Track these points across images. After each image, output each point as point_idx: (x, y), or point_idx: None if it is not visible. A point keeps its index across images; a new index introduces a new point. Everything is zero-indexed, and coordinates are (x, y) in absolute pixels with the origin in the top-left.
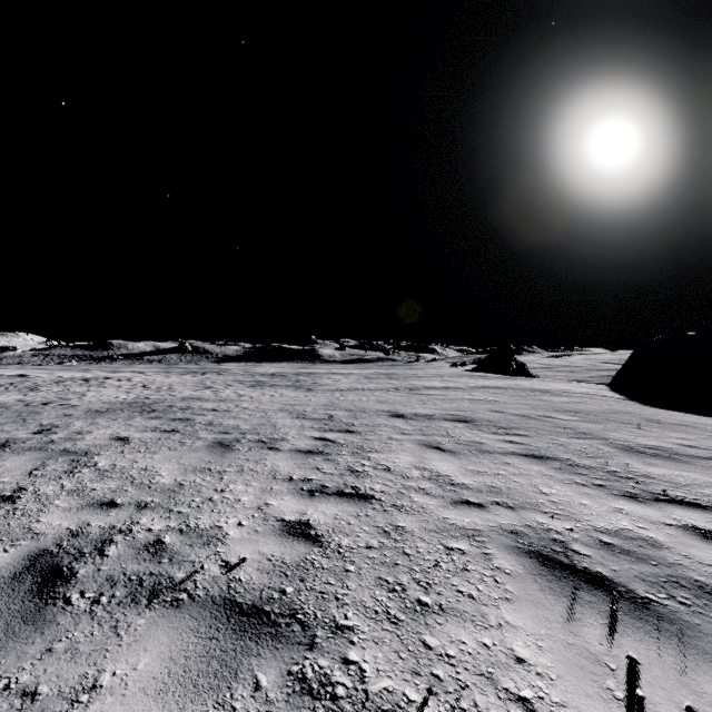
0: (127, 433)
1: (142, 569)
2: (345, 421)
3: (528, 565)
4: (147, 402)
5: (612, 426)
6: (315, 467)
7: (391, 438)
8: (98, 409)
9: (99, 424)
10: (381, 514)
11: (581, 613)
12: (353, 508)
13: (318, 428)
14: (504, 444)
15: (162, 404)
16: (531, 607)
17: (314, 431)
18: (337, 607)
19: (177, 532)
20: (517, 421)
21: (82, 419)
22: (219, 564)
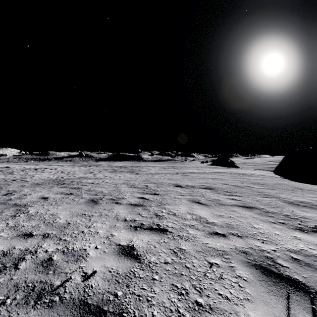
0: (48, 195)
1: (36, 278)
2: (153, 188)
3: (256, 274)
4: (61, 179)
5: (280, 191)
6: (138, 213)
7: (175, 197)
8: (38, 183)
9: (36, 190)
10: (172, 241)
11: (293, 309)
12: (157, 237)
13: (140, 192)
14: (230, 200)
15: (68, 180)
16: (263, 306)
17: (138, 193)
18: (147, 307)
19: (61, 252)
20: (235, 188)
21: (29, 188)
22: (81, 275)
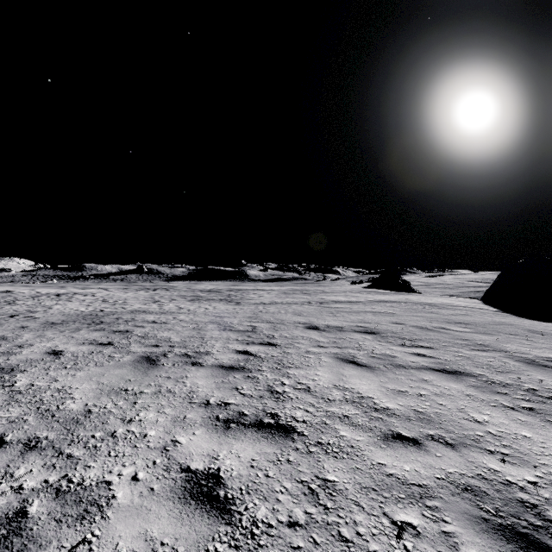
0: (64, 346)
1: None
2: (266, 333)
3: None
4: (100, 314)
5: (503, 337)
6: (234, 387)
7: (308, 352)
8: (54, 321)
9: (45, 336)
10: (304, 459)
11: None
12: (272, 449)
13: (242, 341)
14: (414, 357)
15: (112, 316)
16: None
17: (237, 343)
18: None
19: (52, 493)
20: (418, 332)
21: (33, 332)
22: None
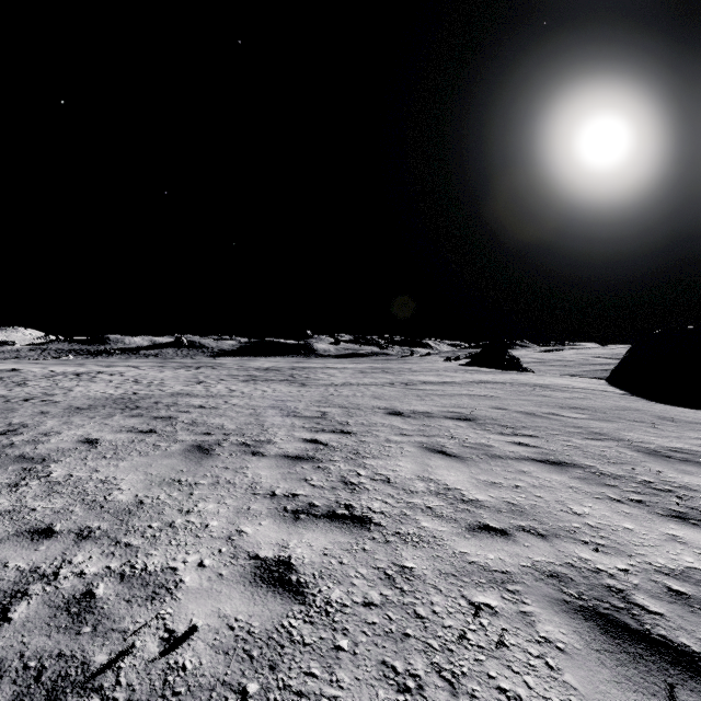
0: (99, 434)
1: (50, 645)
2: (339, 419)
3: (586, 634)
4: (133, 397)
5: (625, 425)
6: (303, 478)
7: (389, 440)
8: (79, 406)
9: (73, 423)
10: (381, 547)
11: None
12: (346, 539)
13: (309, 428)
14: (514, 447)
15: (149, 400)
16: None
17: (304, 431)
18: None
19: (116, 578)
20: (523, 419)
21: (57, 418)
22: (160, 636)
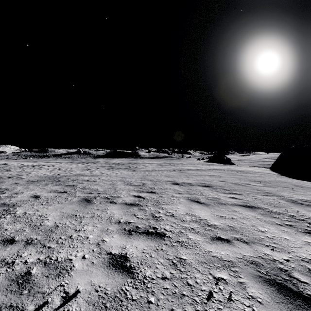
0: (40, 193)
1: (6, 300)
2: (150, 186)
3: (271, 293)
4: (58, 176)
5: (280, 189)
6: (133, 214)
7: (173, 196)
8: (33, 180)
9: (29, 188)
10: (170, 248)
11: None
12: (153, 244)
13: (137, 190)
14: (230, 199)
15: (64, 177)
16: None
17: (134, 192)
18: None
19: (42, 264)
20: (233, 186)
21: (22, 186)
22: (61, 295)
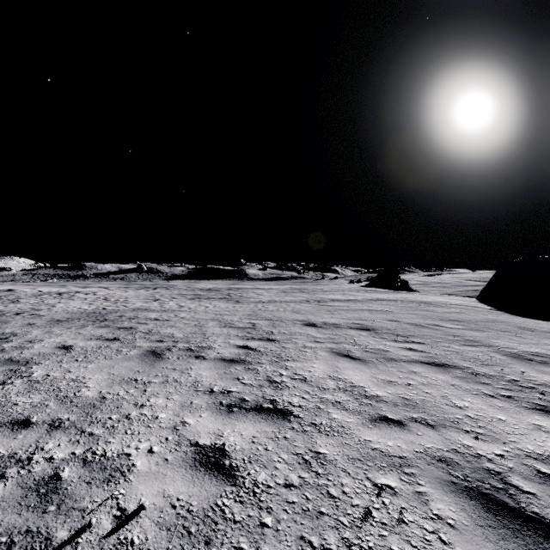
0: (73, 341)
1: (20, 522)
2: (265, 329)
3: (472, 511)
4: (103, 312)
5: (493, 334)
6: (236, 378)
7: (305, 346)
8: (59, 319)
9: (53, 332)
10: (299, 436)
11: None
12: (271, 428)
13: (242, 337)
14: (406, 352)
15: (115, 314)
16: None
17: (238, 339)
18: None
19: (79, 462)
20: (412, 329)
21: (41, 328)
22: (113, 514)
